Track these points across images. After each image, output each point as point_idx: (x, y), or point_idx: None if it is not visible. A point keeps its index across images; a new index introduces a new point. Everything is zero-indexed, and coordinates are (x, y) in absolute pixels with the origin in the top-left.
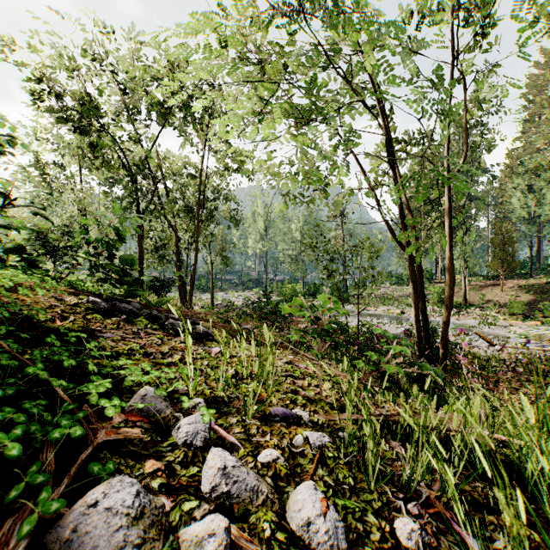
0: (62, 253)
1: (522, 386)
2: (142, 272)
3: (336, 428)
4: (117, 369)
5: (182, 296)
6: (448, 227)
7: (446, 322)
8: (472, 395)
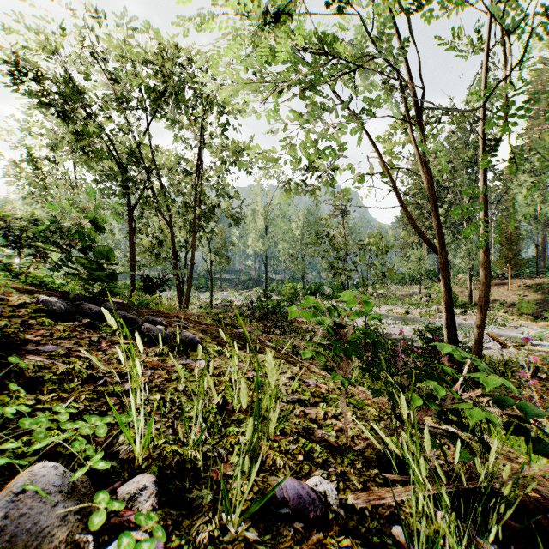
0: (26, 244)
1: (548, 394)
2: (133, 270)
3: (384, 515)
4: (19, 415)
5: (179, 295)
6: (483, 212)
7: (480, 326)
8: (548, 430)
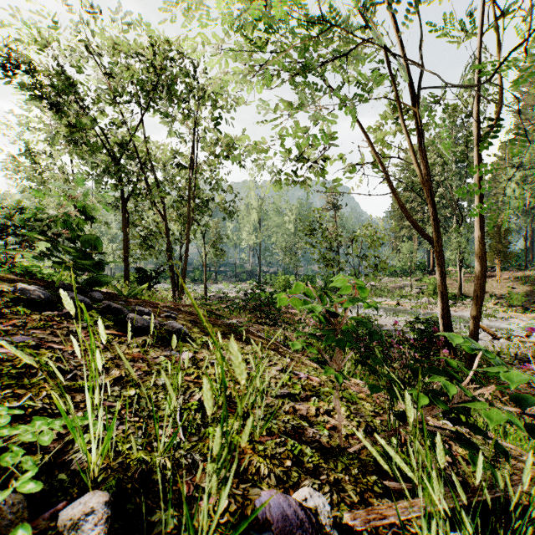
0: (13, 233)
1: None
2: (127, 262)
3: None
4: None
5: (173, 287)
6: (479, 199)
7: (477, 316)
8: None
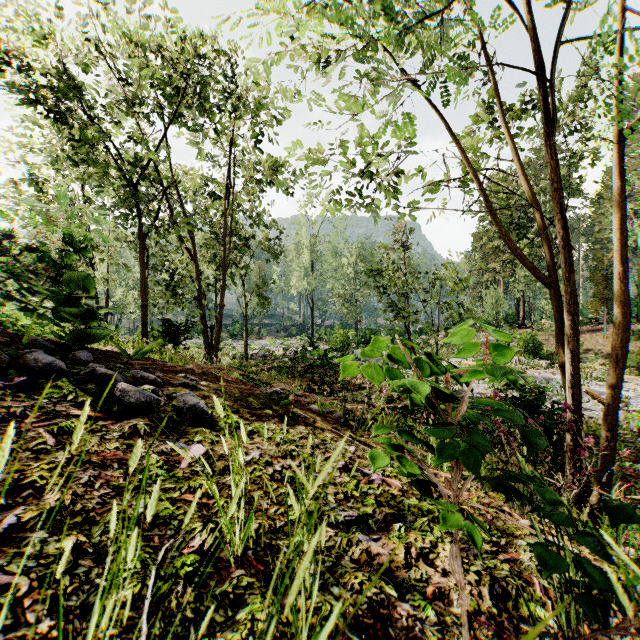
0: None
1: None
2: (145, 311)
3: None
4: None
5: (205, 343)
6: (620, 221)
7: (616, 385)
8: None
